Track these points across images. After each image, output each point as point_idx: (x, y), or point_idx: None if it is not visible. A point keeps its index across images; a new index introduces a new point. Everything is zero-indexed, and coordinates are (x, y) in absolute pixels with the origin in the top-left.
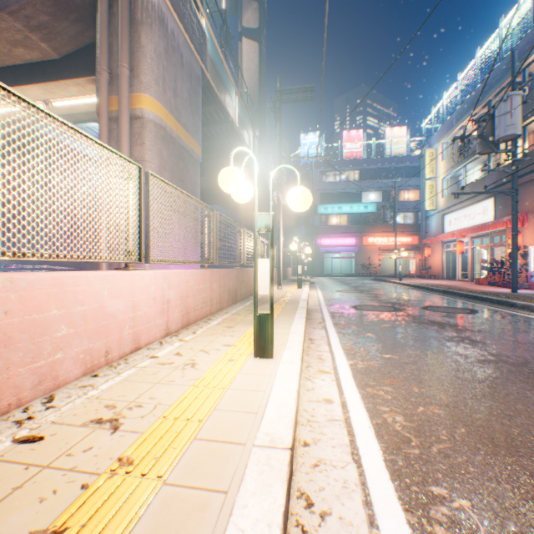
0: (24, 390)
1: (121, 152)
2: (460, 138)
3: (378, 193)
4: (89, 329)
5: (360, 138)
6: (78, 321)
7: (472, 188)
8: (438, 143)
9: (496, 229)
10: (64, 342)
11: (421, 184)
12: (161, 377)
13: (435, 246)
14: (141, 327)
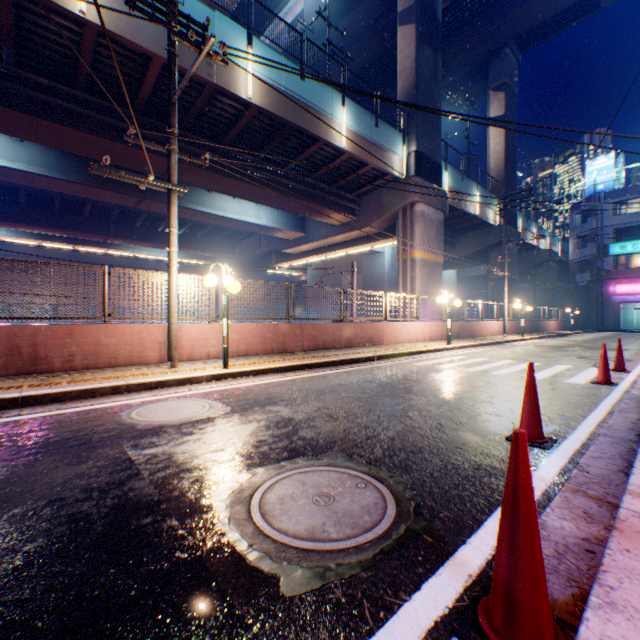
0: (400, 341)
1: (406, 276)
2: None
3: None
4: (407, 334)
5: None
6: (406, 332)
7: None
8: None
9: None
10: (404, 335)
11: None
12: (422, 344)
13: None
14: (417, 337)
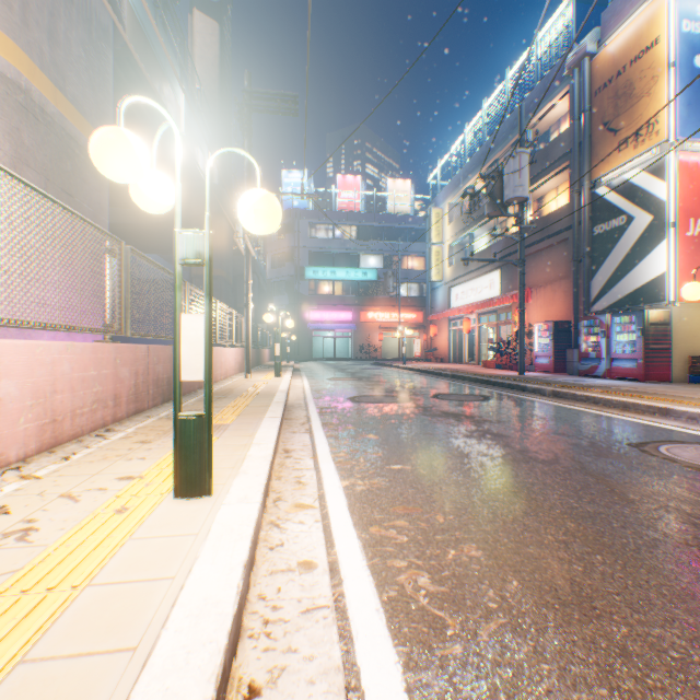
0: None
1: None
2: (471, 194)
3: (379, 257)
4: None
5: (358, 186)
6: None
7: (480, 257)
8: (445, 202)
9: (502, 305)
10: None
11: (427, 250)
12: None
13: (442, 324)
14: None
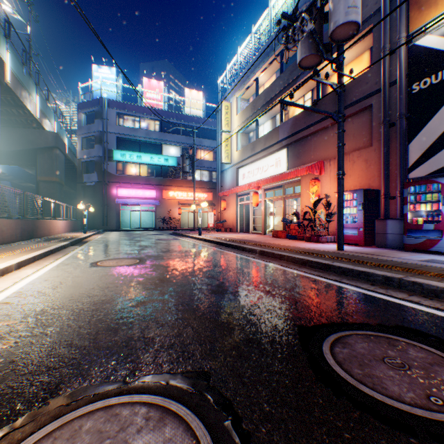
0: None
1: None
2: (291, 17)
3: (179, 148)
4: None
5: (161, 90)
6: None
7: (267, 139)
8: (233, 97)
9: (291, 179)
10: None
11: (218, 139)
12: None
13: (231, 199)
14: None
